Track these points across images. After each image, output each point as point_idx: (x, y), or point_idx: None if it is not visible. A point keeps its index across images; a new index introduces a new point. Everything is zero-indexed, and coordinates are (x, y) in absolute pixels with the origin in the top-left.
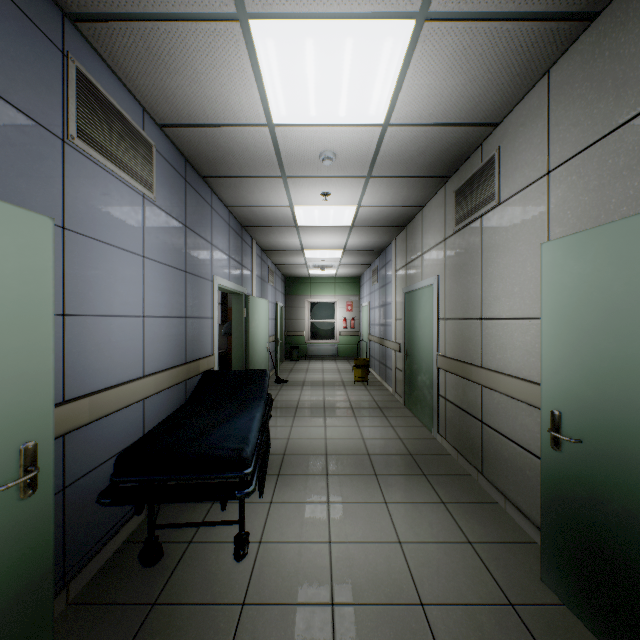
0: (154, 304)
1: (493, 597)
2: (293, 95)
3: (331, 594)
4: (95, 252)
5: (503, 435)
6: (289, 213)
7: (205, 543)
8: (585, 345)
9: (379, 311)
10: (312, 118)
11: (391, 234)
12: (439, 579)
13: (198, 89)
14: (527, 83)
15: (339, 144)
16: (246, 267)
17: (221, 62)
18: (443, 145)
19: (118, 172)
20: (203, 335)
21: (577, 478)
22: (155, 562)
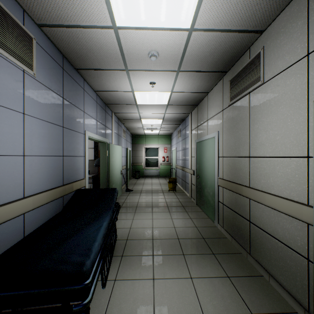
0: (34, 147)
1: None
2: None
3: None
4: None
5: (267, 232)
6: (132, 96)
7: None
8: None
9: (181, 152)
10: (142, 22)
11: (189, 110)
12: None
13: None
14: None
15: (160, 45)
16: (108, 127)
17: None
18: (226, 48)
19: None
20: (77, 167)
21: None
22: None
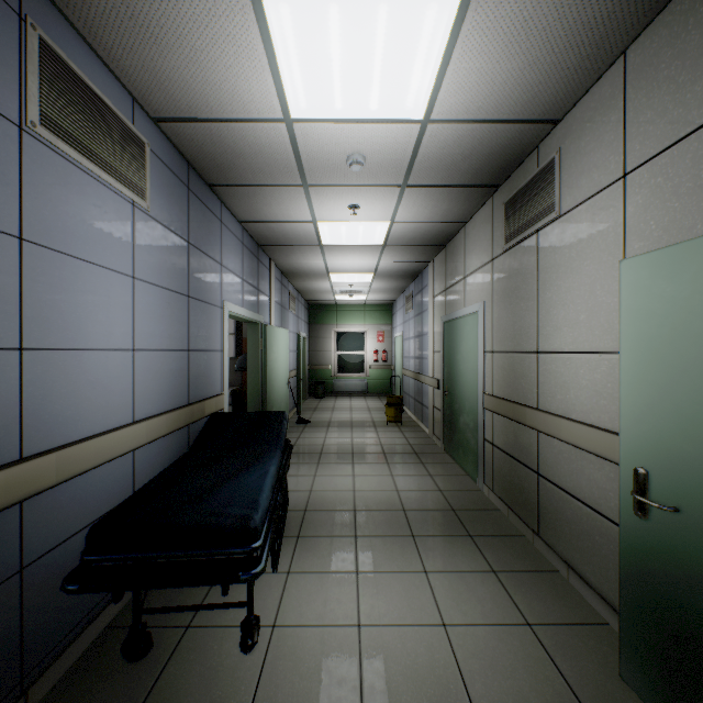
0: (147, 335)
1: (562, 701)
2: (314, 81)
3: (360, 698)
4: (66, 270)
5: (565, 491)
6: (312, 230)
7: (206, 628)
8: (682, 388)
9: (414, 342)
10: (338, 112)
11: (428, 255)
12: (494, 676)
13: (198, 72)
14: (598, 67)
15: (370, 145)
16: (263, 292)
17: (224, 36)
18: (492, 147)
19: (98, 172)
20: (210, 371)
21: (670, 555)
22: (142, 655)
